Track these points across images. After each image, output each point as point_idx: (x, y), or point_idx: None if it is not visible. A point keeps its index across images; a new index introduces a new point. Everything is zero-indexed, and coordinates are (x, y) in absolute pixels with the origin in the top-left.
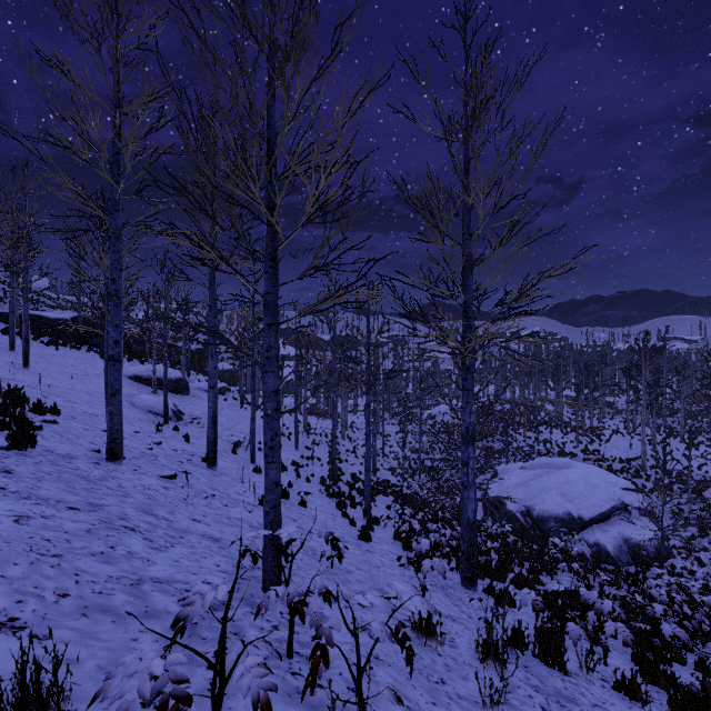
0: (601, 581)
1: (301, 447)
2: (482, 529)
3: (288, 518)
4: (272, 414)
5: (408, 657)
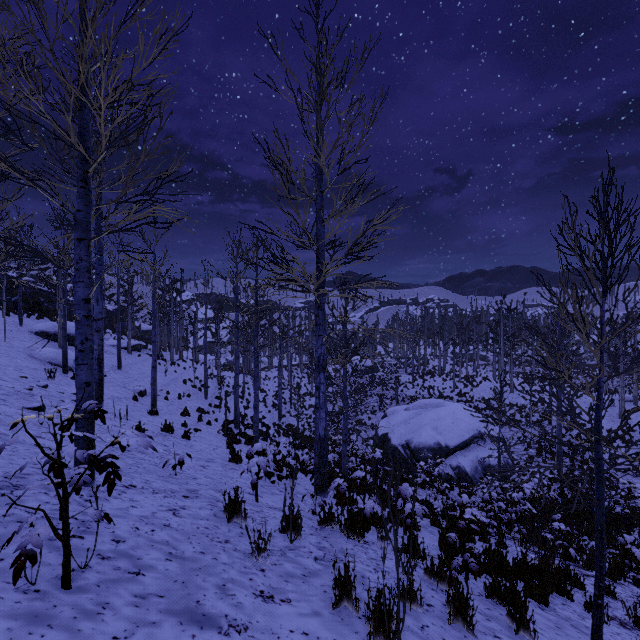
0: (442, 488)
1: (212, 397)
2: (359, 456)
3: (159, 444)
4: (82, 321)
5: (107, 478)
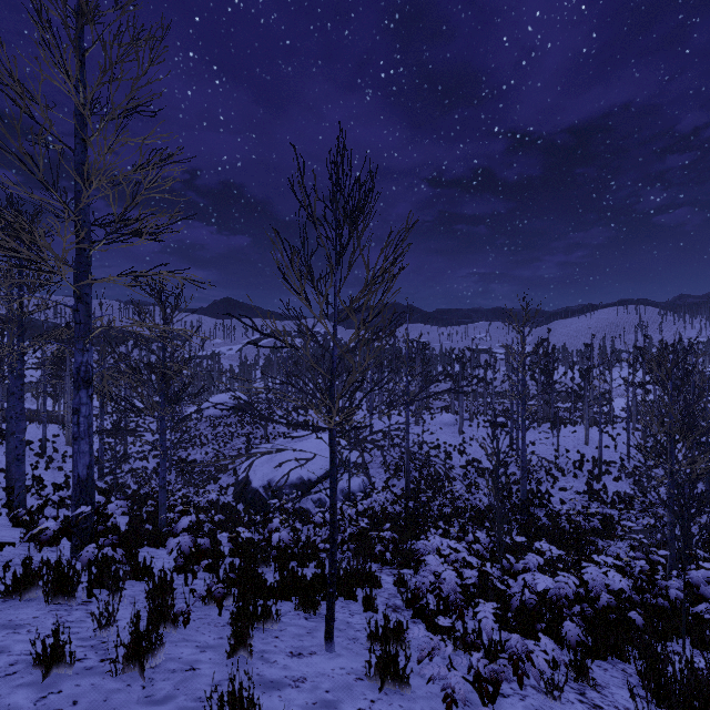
0: None
1: None
2: (192, 505)
3: None
4: None
5: None
